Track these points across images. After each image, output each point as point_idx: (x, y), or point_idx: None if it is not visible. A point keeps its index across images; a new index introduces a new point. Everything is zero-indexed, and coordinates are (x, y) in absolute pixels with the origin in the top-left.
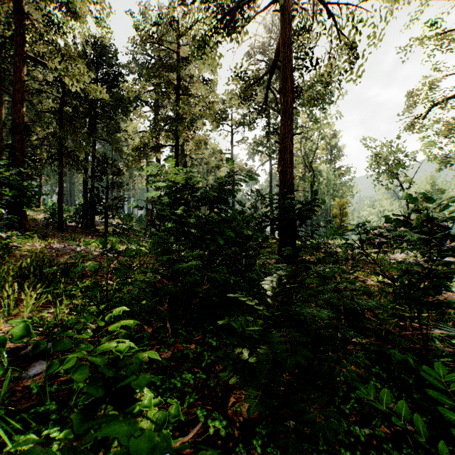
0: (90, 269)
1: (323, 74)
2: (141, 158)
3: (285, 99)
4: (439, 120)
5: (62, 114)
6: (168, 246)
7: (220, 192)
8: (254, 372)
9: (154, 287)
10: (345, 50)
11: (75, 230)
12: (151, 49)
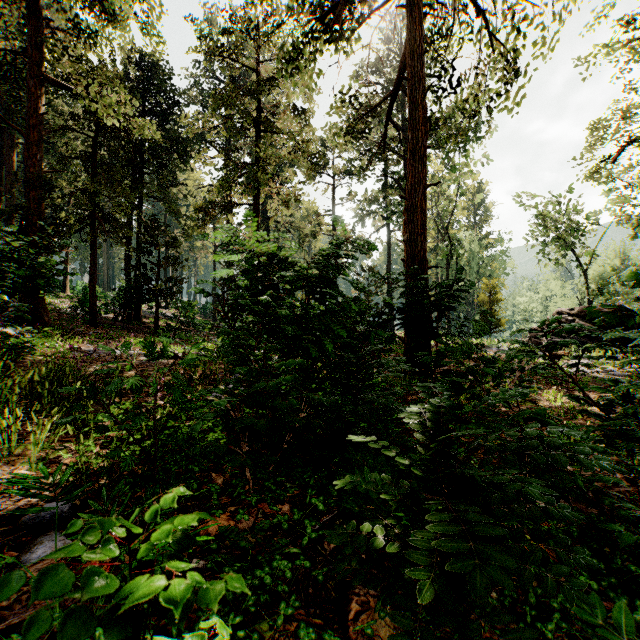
0: (130, 386)
1: (467, 98)
2: (205, 222)
3: (414, 134)
4: (636, 165)
5: (95, 161)
6: (248, 352)
7: (324, 269)
8: (385, 553)
9: (227, 417)
10: (501, 63)
11: (113, 325)
12: (220, 67)
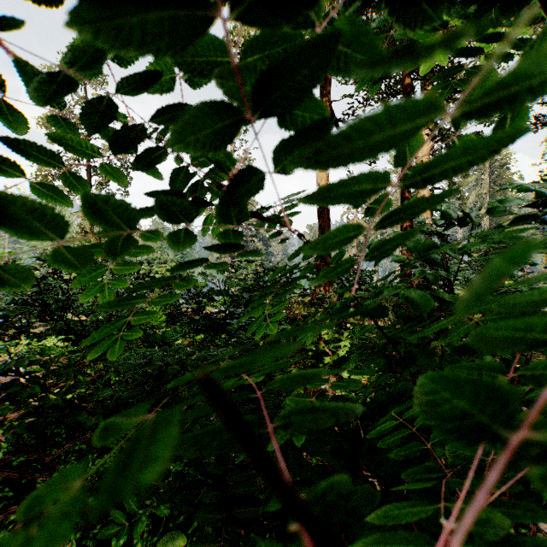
0: None
1: None
2: None
3: None
4: None
5: None
6: None
7: None
8: None
9: None
10: None
11: None
12: None
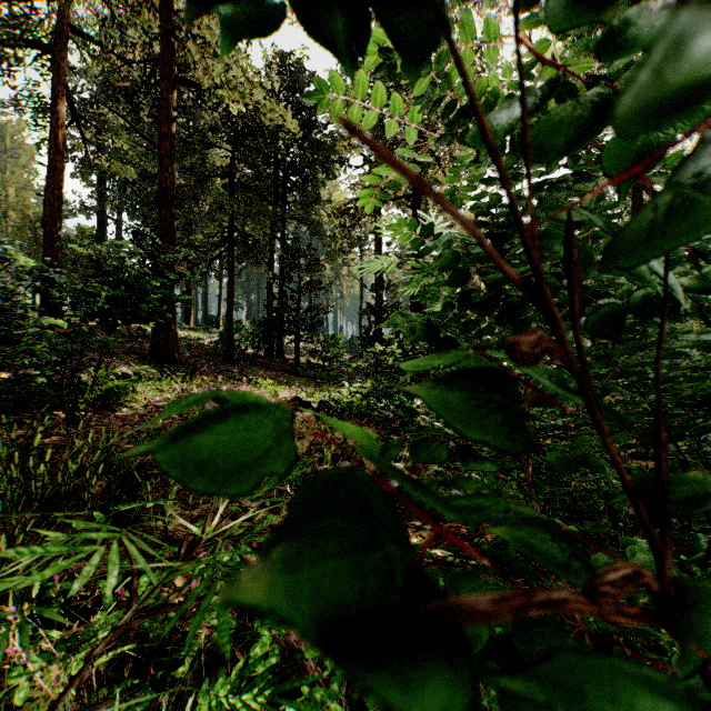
0: None
1: None
2: (350, 229)
3: None
4: None
5: (232, 177)
6: None
7: None
8: None
9: None
10: None
11: (251, 362)
12: None
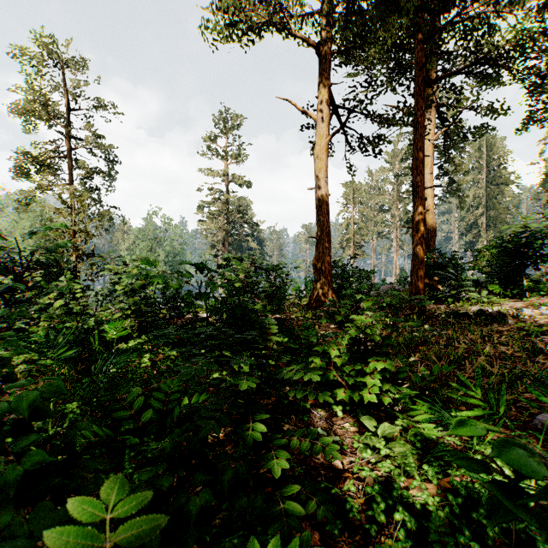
0: None
1: None
2: None
3: None
4: None
5: None
6: None
7: None
8: None
9: None
10: None
11: None
12: None
